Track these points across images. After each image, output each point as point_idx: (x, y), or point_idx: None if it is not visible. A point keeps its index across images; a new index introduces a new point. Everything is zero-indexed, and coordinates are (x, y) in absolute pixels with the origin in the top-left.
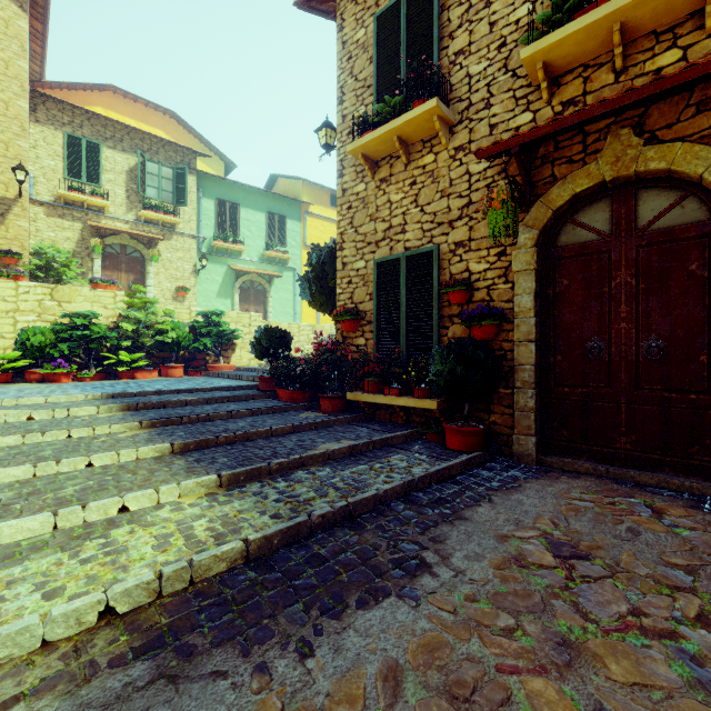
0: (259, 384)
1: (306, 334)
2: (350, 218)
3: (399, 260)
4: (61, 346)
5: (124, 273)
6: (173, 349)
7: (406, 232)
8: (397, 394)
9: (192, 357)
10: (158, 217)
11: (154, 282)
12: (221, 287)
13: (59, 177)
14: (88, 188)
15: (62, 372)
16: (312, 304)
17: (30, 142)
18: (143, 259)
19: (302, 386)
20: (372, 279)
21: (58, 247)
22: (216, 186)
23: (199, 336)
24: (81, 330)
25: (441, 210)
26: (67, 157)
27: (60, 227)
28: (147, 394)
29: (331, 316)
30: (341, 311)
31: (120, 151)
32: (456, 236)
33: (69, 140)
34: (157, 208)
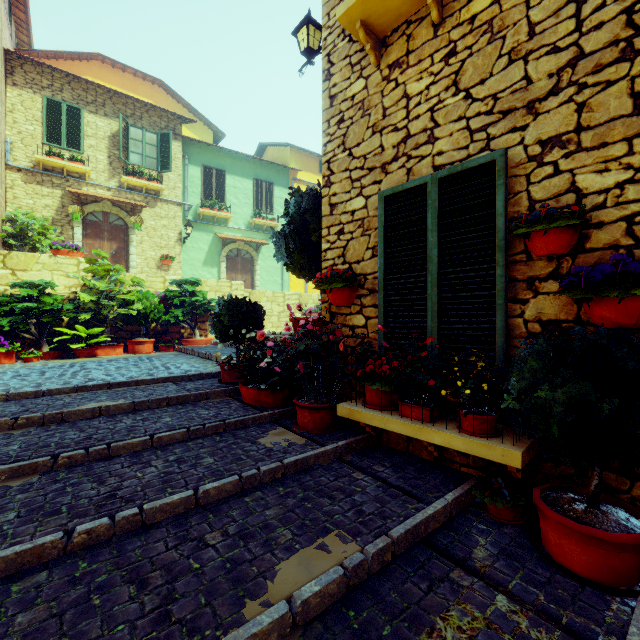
0: (221, 373)
1: (291, 304)
2: (341, 136)
3: (424, 187)
4: (2, 320)
5: (107, 242)
6: (140, 322)
7: (435, 140)
8: (425, 419)
9: (165, 330)
10: (141, 183)
11: (138, 251)
12: (207, 255)
13: (38, 142)
14: (68, 154)
15: (1, 352)
16: (290, 268)
17: (7, 106)
18: (127, 227)
19: (270, 386)
20: (376, 224)
21: (32, 213)
22: (202, 152)
23: (172, 306)
24: (32, 302)
25: (509, 86)
26: (46, 121)
27: (39, 194)
28: (61, 392)
29: (313, 282)
30: (328, 275)
31: (102, 116)
32: (543, 127)
33: (48, 104)
34: (140, 174)
